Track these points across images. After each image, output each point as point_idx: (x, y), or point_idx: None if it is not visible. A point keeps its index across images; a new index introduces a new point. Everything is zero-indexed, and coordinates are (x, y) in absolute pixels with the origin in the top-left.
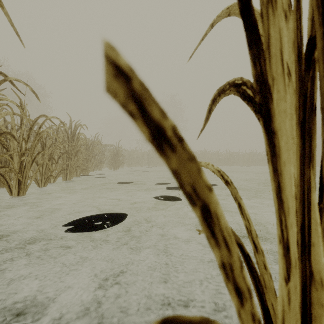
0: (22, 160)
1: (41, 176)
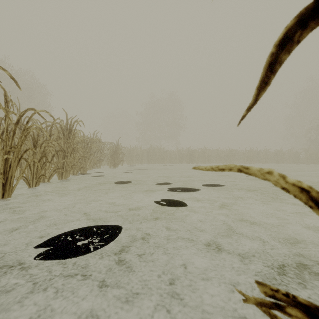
0: (7, 159)
1: (32, 176)
